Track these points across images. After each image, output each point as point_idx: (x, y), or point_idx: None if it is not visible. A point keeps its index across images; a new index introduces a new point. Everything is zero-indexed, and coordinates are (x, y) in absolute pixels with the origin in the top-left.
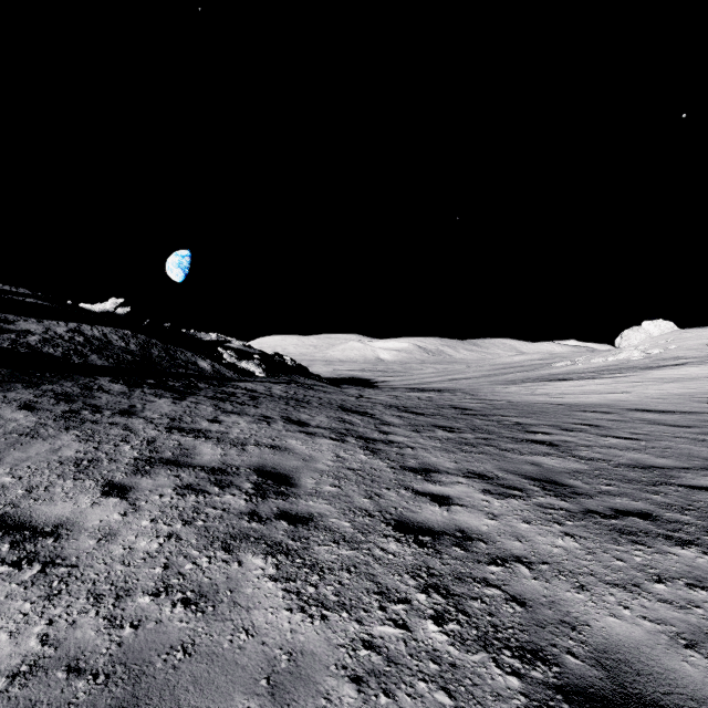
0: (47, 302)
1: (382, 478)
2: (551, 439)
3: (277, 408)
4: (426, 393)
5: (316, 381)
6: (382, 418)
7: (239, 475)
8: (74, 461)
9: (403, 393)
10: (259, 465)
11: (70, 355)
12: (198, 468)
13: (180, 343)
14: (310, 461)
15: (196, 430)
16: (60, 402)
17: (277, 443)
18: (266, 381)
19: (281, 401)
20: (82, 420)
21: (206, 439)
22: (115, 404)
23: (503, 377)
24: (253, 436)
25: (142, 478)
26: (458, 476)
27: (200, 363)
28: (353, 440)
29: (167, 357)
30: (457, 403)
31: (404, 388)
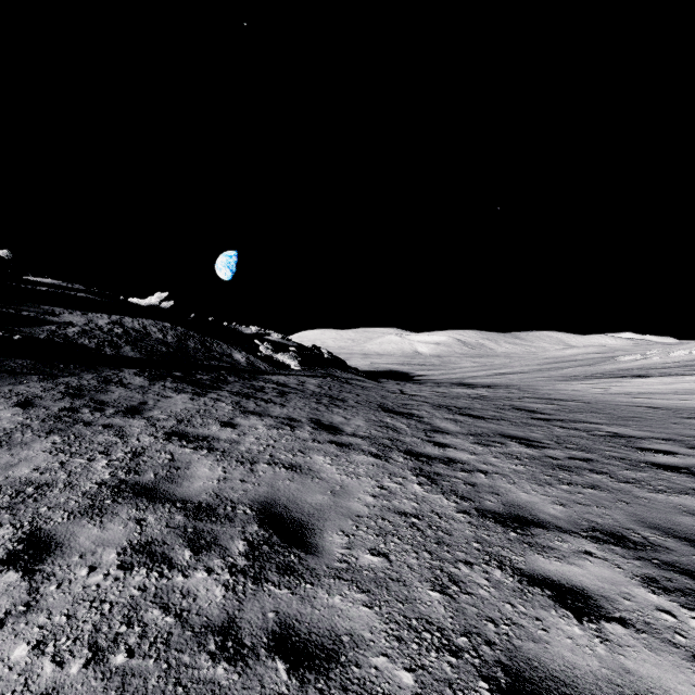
0: (96, 296)
1: (453, 536)
2: (685, 464)
3: (306, 407)
4: (475, 389)
5: (354, 374)
6: (432, 423)
7: (232, 521)
8: (17, 487)
9: (448, 389)
10: (266, 500)
11: (103, 346)
12: (178, 505)
13: (218, 335)
14: (340, 496)
15: (201, 438)
16: (65, 397)
17: (298, 460)
18: (300, 374)
19: (313, 397)
20: (74, 421)
21: (208, 452)
22: (125, 400)
23: (560, 372)
24: (270, 448)
25: (86, 524)
26: (579, 536)
27: (235, 355)
28: (400, 457)
29: (202, 349)
30: (519, 403)
31: (448, 383)
